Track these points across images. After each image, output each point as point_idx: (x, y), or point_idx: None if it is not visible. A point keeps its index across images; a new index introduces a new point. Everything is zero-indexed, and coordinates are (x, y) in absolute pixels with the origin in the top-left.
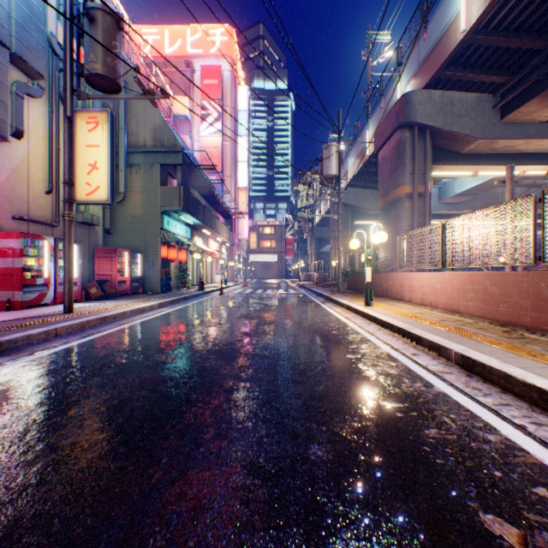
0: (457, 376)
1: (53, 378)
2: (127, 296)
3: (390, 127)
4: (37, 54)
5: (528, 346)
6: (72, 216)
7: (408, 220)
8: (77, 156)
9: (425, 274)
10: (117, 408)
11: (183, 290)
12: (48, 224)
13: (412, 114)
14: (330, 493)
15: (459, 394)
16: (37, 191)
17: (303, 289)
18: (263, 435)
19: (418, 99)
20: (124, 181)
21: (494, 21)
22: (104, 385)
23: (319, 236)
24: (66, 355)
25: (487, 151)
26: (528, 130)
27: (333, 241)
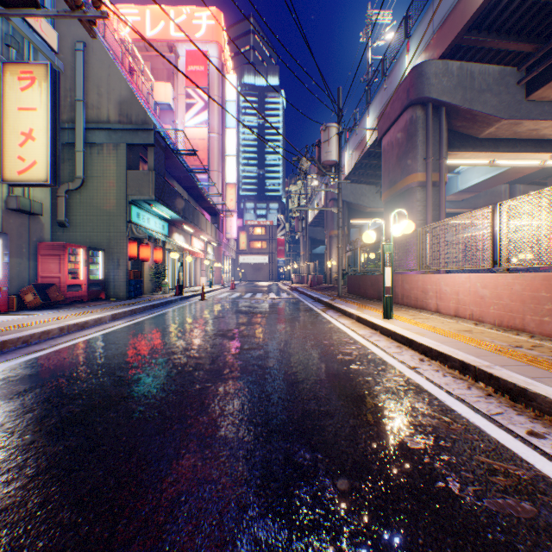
0: None
1: None
2: (80, 304)
3: (398, 106)
4: None
5: None
6: None
7: (421, 213)
8: (6, 121)
9: (462, 276)
10: None
11: (158, 295)
12: None
13: (426, 88)
14: None
15: None
16: None
17: (297, 293)
18: None
19: (433, 71)
20: (82, 164)
21: None
22: None
23: (312, 237)
24: None
25: (508, 136)
26: None
27: (328, 241)
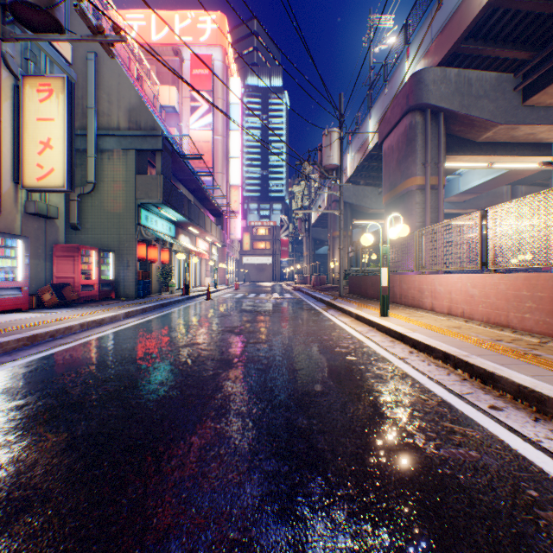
0: None
1: None
2: (93, 303)
3: (398, 111)
4: None
5: None
6: None
7: (420, 215)
8: (25, 131)
9: (454, 276)
10: None
11: (165, 295)
12: None
13: (424, 94)
14: None
15: None
16: None
17: (300, 293)
18: None
19: (431, 78)
20: (94, 169)
21: None
22: None
23: (315, 237)
24: None
25: (505, 140)
26: None
27: (331, 242)
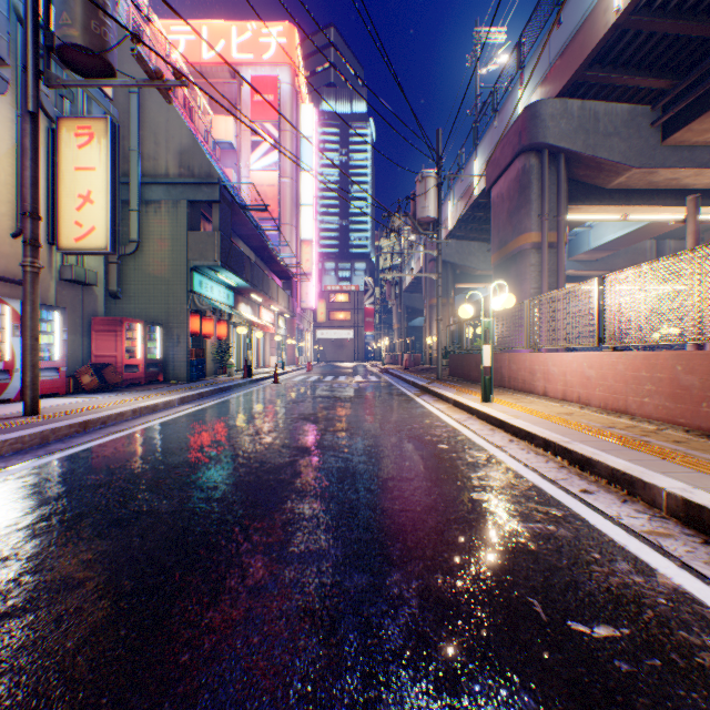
0: (688, 544)
1: None
2: (138, 387)
3: (508, 151)
4: None
5: None
6: (37, 265)
7: (535, 280)
8: (62, 183)
9: (569, 355)
10: None
11: (222, 378)
12: (14, 282)
13: (541, 132)
14: None
15: None
16: None
17: (388, 376)
18: None
19: (549, 112)
20: (137, 225)
21: None
22: (8, 576)
23: (409, 305)
24: None
25: (642, 187)
26: (700, 156)
27: (428, 312)
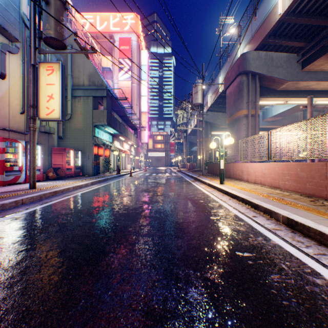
0: (285, 232)
1: (13, 234)
2: (72, 178)
3: (234, 74)
4: (14, 26)
5: None
6: (35, 127)
7: (245, 131)
8: (40, 90)
9: (257, 164)
10: (53, 257)
11: (107, 174)
12: (22, 133)
13: (247, 66)
14: None
15: (289, 246)
16: (14, 112)
17: (181, 173)
18: (155, 280)
19: (251, 57)
20: (71, 107)
21: (299, 8)
22: (47, 240)
23: (190, 141)
24: (26, 217)
25: (293, 89)
26: (318, 76)
27: (199, 144)
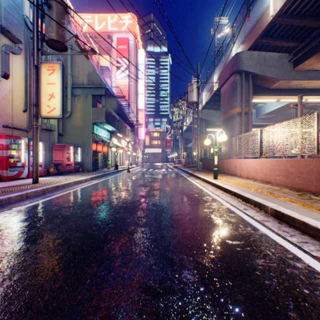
0: (273, 223)
1: (22, 225)
2: (72, 173)
3: (228, 73)
4: (17, 28)
5: (315, 204)
6: (38, 125)
7: (239, 128)
8: (42, 89)
9: (249, 160)
10: (60, 244)
11: (106, 169)
12: (24, 130)
13: (241, 65)
14: (196, 306)
15: (275, 235)
16: (17, 110)
17: (176, 169)
18: (152, 263)
19: (244, 56)
20: (70, 105)
21: (290, 10)
22: (53, 229)
23: (186, 138)
24: (31, 210)
25: (285, 87)
26: (310, 75)
27: (194, 141)
